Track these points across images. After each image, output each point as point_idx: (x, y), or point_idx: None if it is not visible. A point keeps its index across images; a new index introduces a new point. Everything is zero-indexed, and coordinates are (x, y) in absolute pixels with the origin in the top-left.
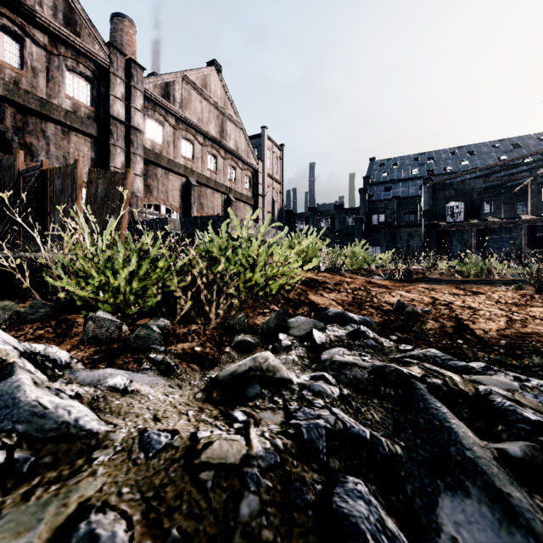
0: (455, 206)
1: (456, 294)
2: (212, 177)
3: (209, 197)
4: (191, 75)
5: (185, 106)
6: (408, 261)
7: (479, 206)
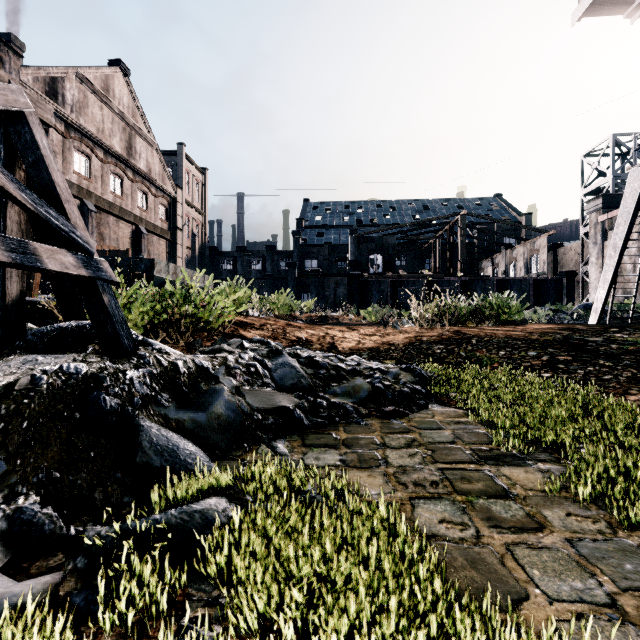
0: (375, 259)
1: (342, 331)
2: (116, 202)
3: (113, 226)
4: (88, 74)
5: (79, 110)
6: (335, 309)
7: (394, 260)
